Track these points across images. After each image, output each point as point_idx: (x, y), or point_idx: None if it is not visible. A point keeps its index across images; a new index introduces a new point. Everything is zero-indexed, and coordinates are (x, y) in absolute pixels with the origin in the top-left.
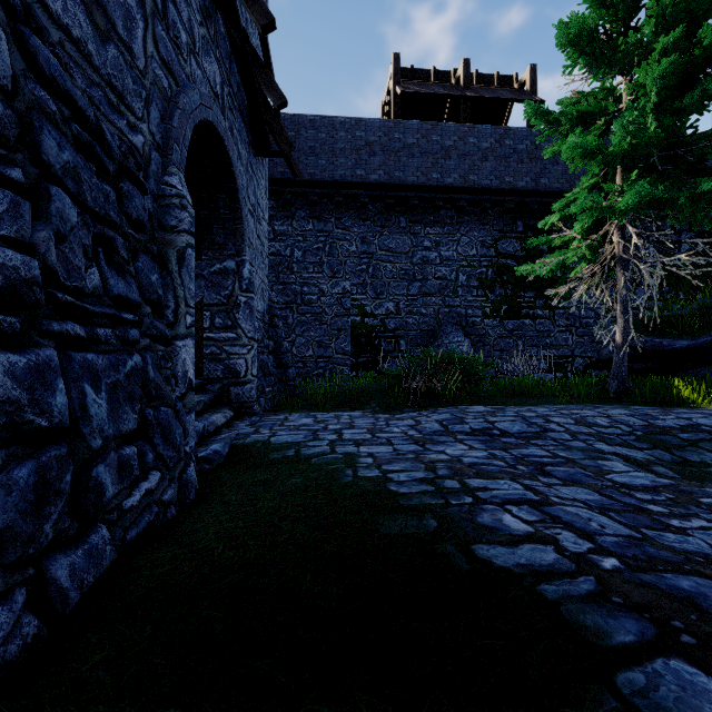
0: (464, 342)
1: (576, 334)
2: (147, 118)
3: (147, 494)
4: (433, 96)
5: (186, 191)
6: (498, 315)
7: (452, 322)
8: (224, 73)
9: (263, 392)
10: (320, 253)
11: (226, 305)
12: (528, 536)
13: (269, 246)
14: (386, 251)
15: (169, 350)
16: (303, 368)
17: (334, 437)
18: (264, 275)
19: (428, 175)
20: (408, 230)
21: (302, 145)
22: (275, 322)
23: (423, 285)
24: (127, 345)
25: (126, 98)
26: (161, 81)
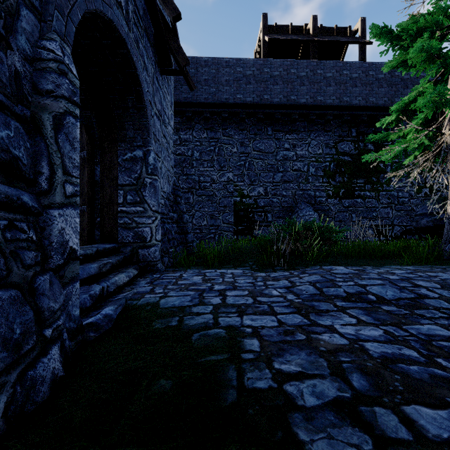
0: (314, 215)
1: (395, 209)
2: None
3: None
4: (291, 41)
5: (69, 61)
6: (338, 196)
7: (304, 201)
8: None
9: (166, 252)
10: (212, 153)
11: (135, 185)
12: None
13: (177, 149)
14: (258, 152)
15: (41, 220)
16: (200, 233)
17: (218, 301)
18: (169, 165)
19: (288, 97)
20: (273, 137)
21: (199, 78)
22: (178, 200)
23: (284, 175)
24: None
25: None
26: None
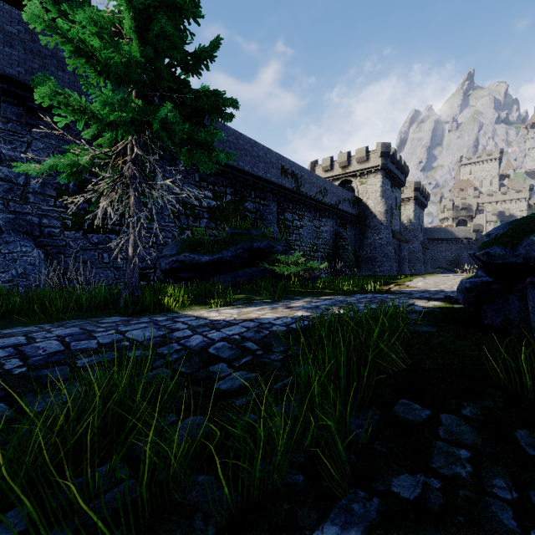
0: (31, 252)
1: (158, 250)
2: None
3: None
4: None
5: None
6: (82, 228)
7: (19, 230)
8: None
9: None
10: None
11: None
12: None
13: None
14: None
15: None
16: None
17: None
18: None
19: None
20: None
21: None
22: None
23: None
24: None
25: None
26: None
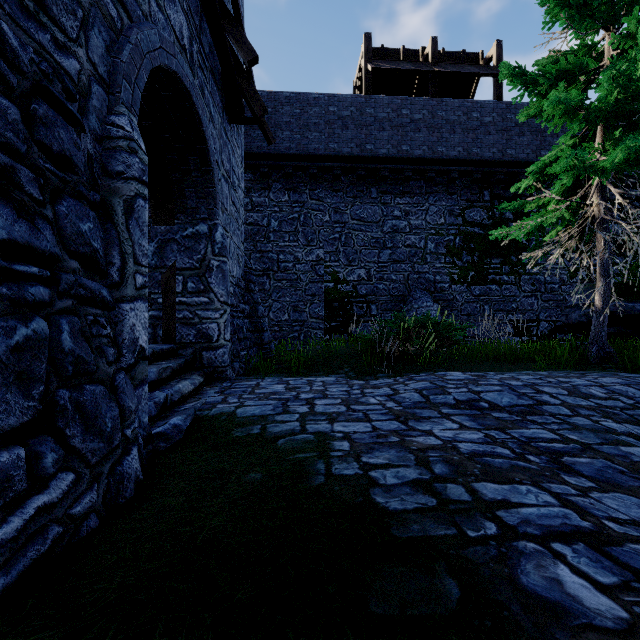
0: (433, 306)
1: (542, 299)
2: (85, 43)
3: (43, 511)
4: (403, 72)
5: (138, 136)
6: (466, 281)
7: (421, 287)
8: (193, 29)
9: (237, 356)
10: (296, 222)
11: (198, 269)
12: (628, 634)
13: (247, 216)
14: (358, 221)
15: (113, 315)
16: (279, 332)
17: (305, 410)
18: (239, 241)
19: (398, 147)
20: (379, 201)
21: (278, 120)
22: (251, 287)
23: (393, 252)
24: (26, 307)
25: (50, 8)
26: (107, 8)
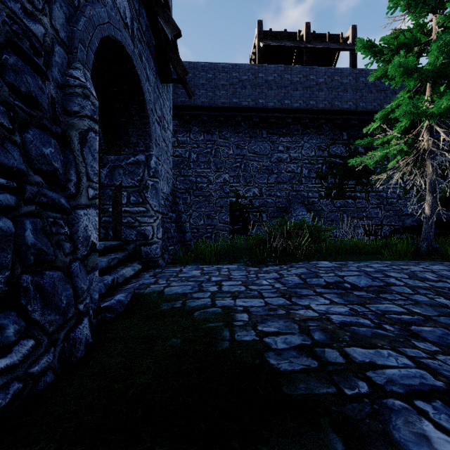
0: (306, 215)
1: (384, 209)
2: (49, 13)
3: (6, 371)
4: (285, 47)
5: (90, 85)
6: (330, 196)
7: (298, 201)
8: (133, 12)
9: (166, 250)
10: (209, 155)
11: (138, 187)
12: None
13: (174, 151)
14: (253, 154)
15: (71, 218)
16: (197, 233)
17: (215, 289)
18: (168, 168)
19: (282, 101)
20: (268, 139)
21: (196, 82)
22: (176, 200)
23: (278, 176)
24: None
25: None
26: None
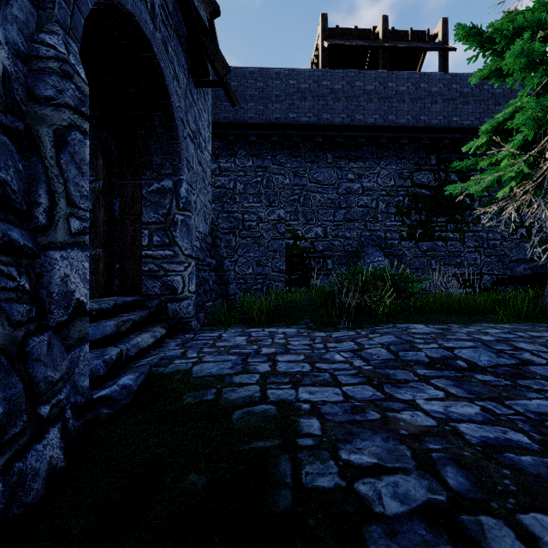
0: (384, 261)
1: (484, 254)
2: None
3: None
4: (356, 47)
5: (76, 61)
6: (414, 238)
7: (372, 244)
8: None
9: (202, 307)
10: (259, 185)
11: (163, 223)
12: None
13: (216, 180)
14: (315, 184)
15: (38, 264)
16: (244, 284)
17: (266, 368)
18: (206, 200)
19: (352, 116)
20: (334, 165)
21: (243, 93)
22: (217, 243)
23: (347, 212)
24: None
25: None
26: None
